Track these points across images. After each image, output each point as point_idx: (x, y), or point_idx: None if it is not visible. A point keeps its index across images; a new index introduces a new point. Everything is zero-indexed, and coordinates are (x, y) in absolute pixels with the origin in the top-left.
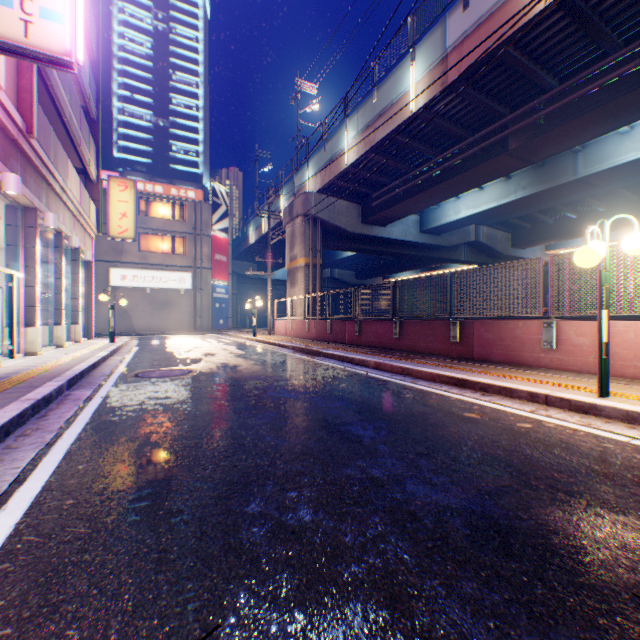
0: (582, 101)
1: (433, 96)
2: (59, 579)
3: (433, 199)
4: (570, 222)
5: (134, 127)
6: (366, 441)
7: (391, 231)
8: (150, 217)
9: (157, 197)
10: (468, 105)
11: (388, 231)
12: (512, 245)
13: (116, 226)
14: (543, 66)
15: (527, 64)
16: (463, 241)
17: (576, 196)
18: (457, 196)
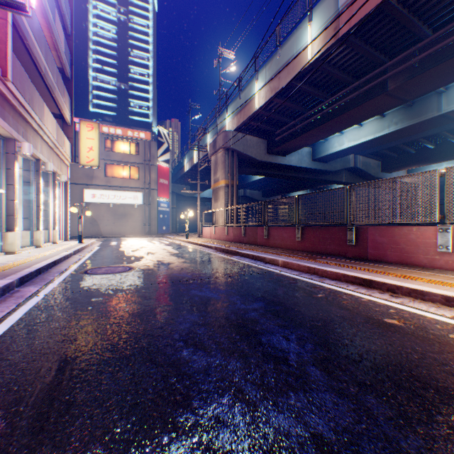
0: (453, 45)
1: (327, 47)
2: None
3: (323, 133)
4: (428, 151)
5: (104, 90)
6: (293, 360)
7: (290, 160)
8: (112, 152)
9: (118, 137)
10: (355, 55)
11: (287, 160)
12: (382, 170)
13: (85, 157)
14: (420, 17)
15: (407, 16)
16: (344, 167)
17: (435, 130)
18: (341, 132)
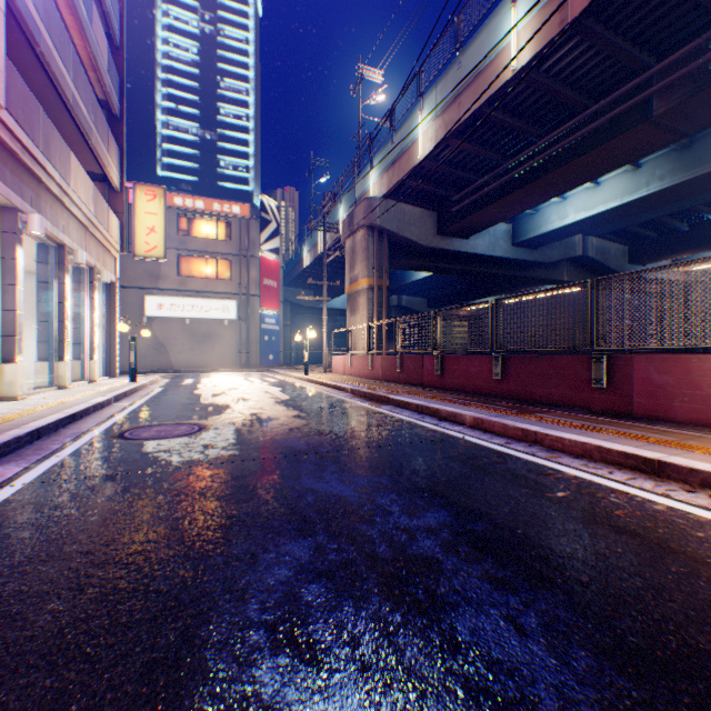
0: None
1: (546, 42)
2: None
3: (534, 198)
4: None
5: (179, 142)
6: None
7: (475, 244)
8: (190, 237)
9: (198, 213)
10: (594, 56)
11: (471, 244)
12: (629, 260)
13: (143, 243)
14: None
15: None
16: (566, 256)
17: None
18: (562, 196)
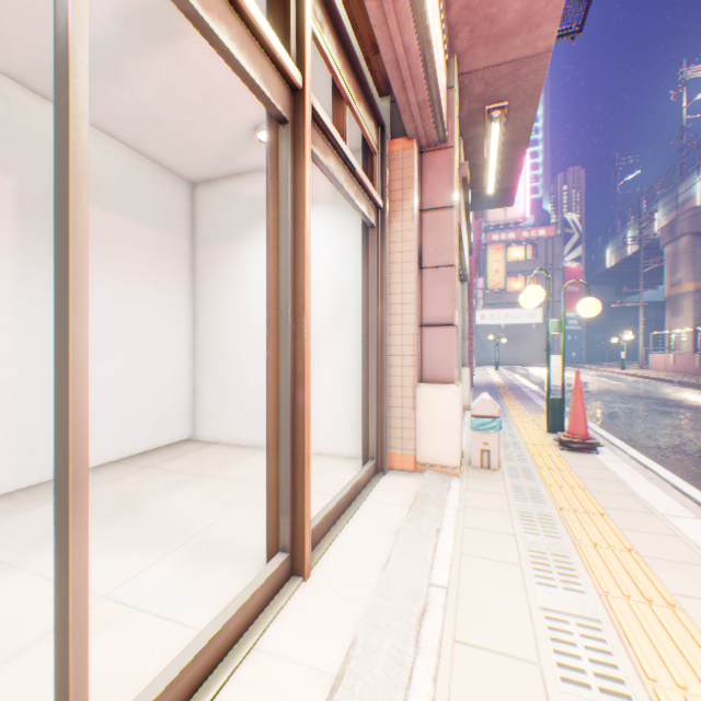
0: None
1: None
2: (613, 424)
3: None
4: None
5: None
6: None
7: None
8: None
9: (508, 243)
10: None
11: None
12: None
13: (490, 281)
14: None
15: None
16: None
17: None
18: None
